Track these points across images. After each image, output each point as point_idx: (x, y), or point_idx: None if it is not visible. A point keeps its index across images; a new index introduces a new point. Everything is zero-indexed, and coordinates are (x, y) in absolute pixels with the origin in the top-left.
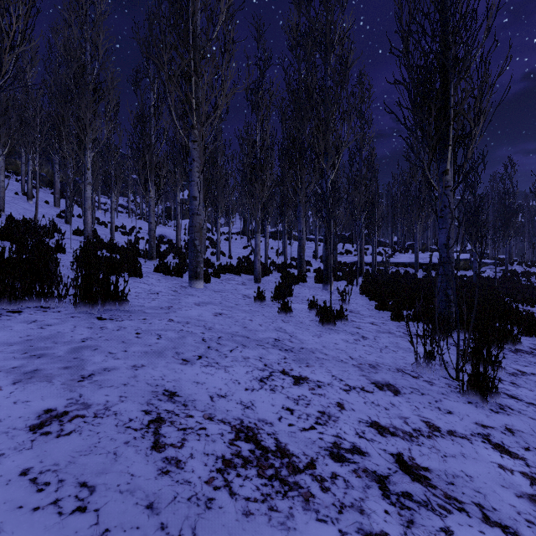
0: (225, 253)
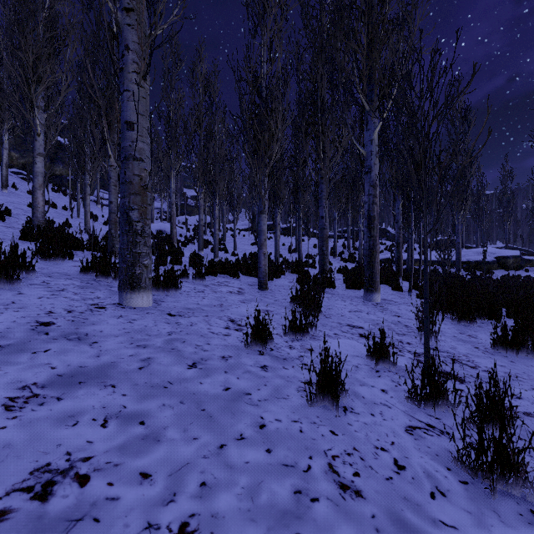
0: (230, 249)
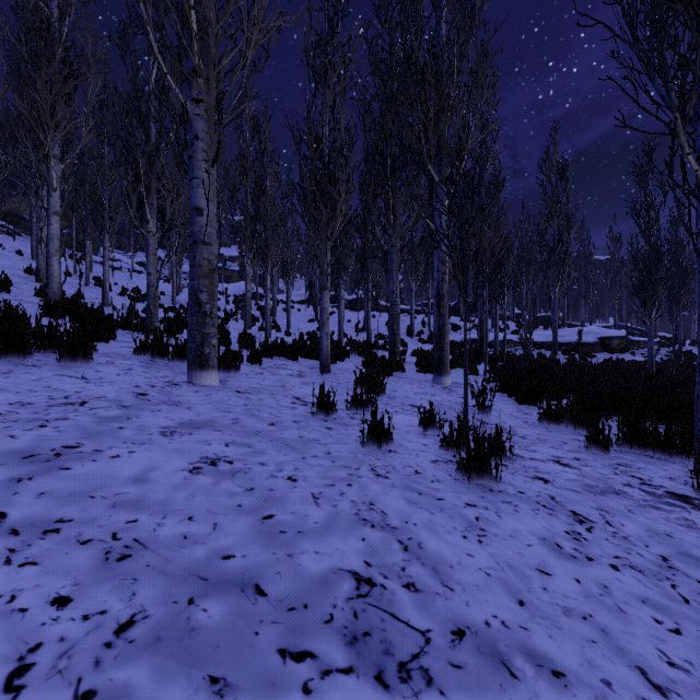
0: (282, 328)
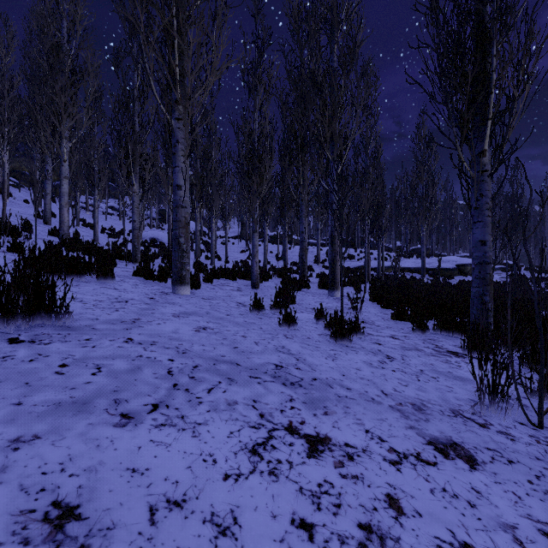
0: (222, 257)
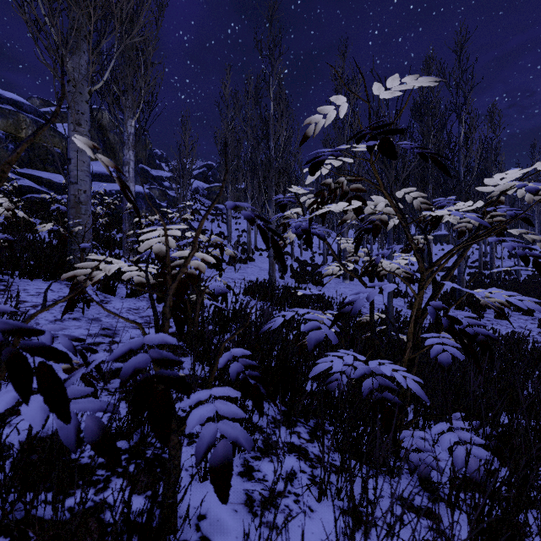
0: None
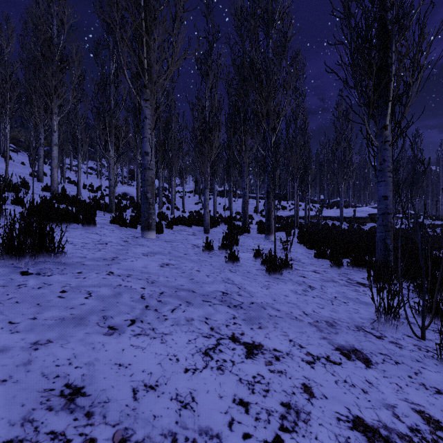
0: (179, 208)
